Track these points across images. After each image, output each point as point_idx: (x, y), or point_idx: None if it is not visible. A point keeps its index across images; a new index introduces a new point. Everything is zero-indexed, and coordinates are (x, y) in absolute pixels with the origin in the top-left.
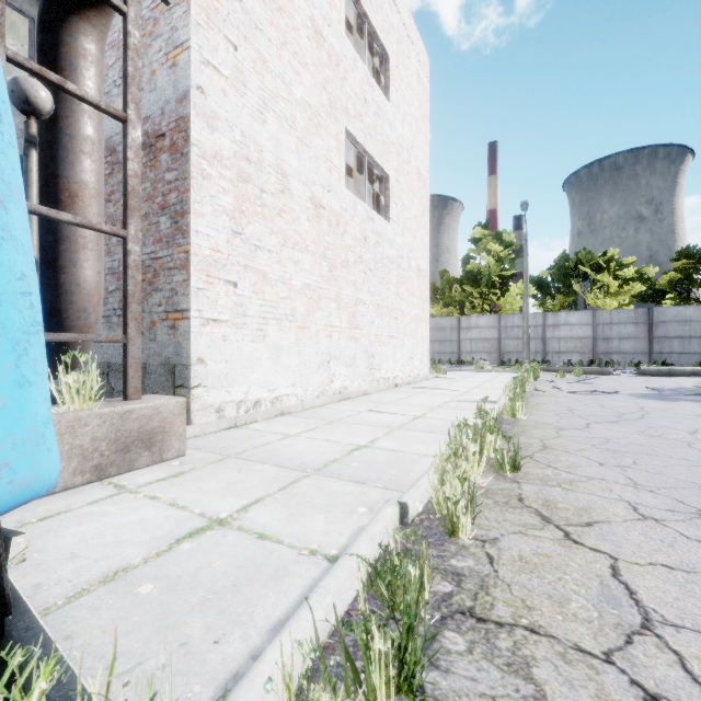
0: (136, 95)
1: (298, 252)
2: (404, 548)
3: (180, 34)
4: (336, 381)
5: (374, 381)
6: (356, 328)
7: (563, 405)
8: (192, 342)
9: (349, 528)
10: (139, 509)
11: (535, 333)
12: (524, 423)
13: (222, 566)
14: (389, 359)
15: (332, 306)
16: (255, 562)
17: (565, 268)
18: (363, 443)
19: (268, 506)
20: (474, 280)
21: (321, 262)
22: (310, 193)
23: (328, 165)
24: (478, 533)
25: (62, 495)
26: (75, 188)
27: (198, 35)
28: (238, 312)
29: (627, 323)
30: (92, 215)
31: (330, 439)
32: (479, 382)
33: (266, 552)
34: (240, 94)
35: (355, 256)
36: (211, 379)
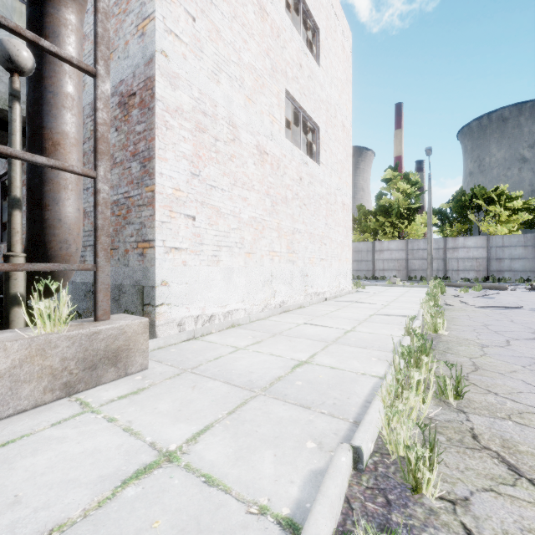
0: (105, 53)
1: (246, 190)
2: (364, 509)
3: (147, 8)
4: (277, 297)
5: (307, 296)
6: (293, 252)
7: (476, 320)
8: (157, 267)
9: (300, 472)
10: (95, 435)
11: (437, 254)
12: (446, 339)
13: (164, 529)
14: (320, 278)
15: (274, 234)
16: (200, 523)
17: (462, 201)
18: (303, 358)
19: (217, 436)
20: (386, 212)
21: (265, 198)
22: (256, 141)
23: (270, 119)
24: (442, 489)
25: (32, 413)
26: (57, 138)
27: (162, 8)
28: (196, 241)
29: (517, 246)
30: (72, 160)
31: (274, 353)
32: (394, 296)
33: (212, 507)
34: (198, 58)
35: (292, 194)
36: (173, 298)
